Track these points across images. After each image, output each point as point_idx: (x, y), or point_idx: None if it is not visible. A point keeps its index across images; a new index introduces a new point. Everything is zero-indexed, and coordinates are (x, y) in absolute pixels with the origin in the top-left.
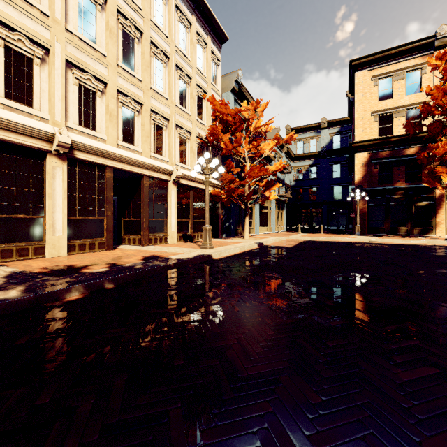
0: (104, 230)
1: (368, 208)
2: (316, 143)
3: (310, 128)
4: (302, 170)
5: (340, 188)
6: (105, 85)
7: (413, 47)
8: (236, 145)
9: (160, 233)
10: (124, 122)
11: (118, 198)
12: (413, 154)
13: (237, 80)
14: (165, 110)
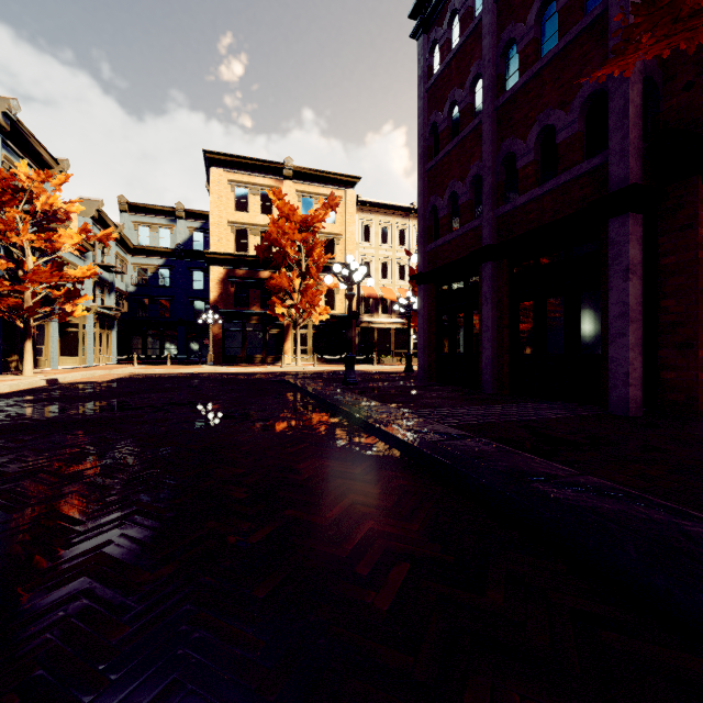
0: None
1: (225, 333)
2: (170, 236)
3: (160, 211)
4: (147, 270)
5: (203, 304)
6: None
7: (266, 166)
8: (5, 228)
9: None
10: None
11: None
12: (267, 279)
13: (9, 114)
14: None
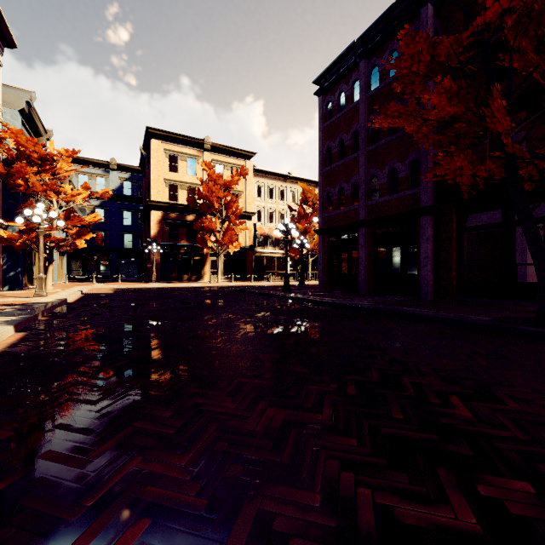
0: None
1: (162, 259)
2: (105, 183)
3: (97, 163)
4: (86, 209)
5: (131, 236)
6: None
7: (192, 141)
8: (46, 188)
9: None
10: None
11: None
12: (192, 221)
13: (30, 102)
14: None
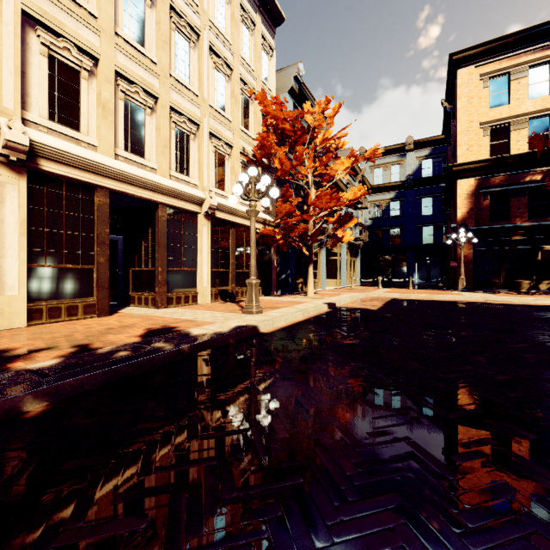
0: (93, 285)
1: (475, 254)
2: (400, 170)
3: (391, 150)
4: (380, 205)
5: (431, 228)
6: (95, 62)
7: (539, 31)
8: (296, 163)
9: (186, 289)
10: (128, 122)
11: (123, 237)
12: (540, 180)
13: (297, 77)
14: (193, 109)
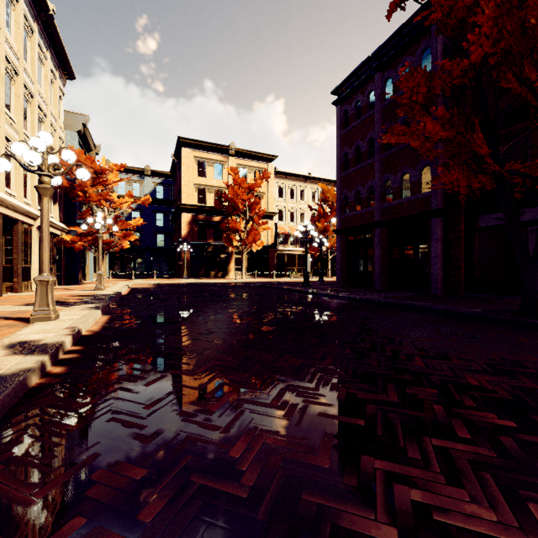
0: None
1: (191, 257)
2: (140, 188)
3: (134, 170)
4: (124, 212)
5: (163, 236)
6: None
7: (218, 147)
8: (100, 198)
9: (27, 280)
10: None
11: None
12: (218, 222)
13: (85, 124)
14: None
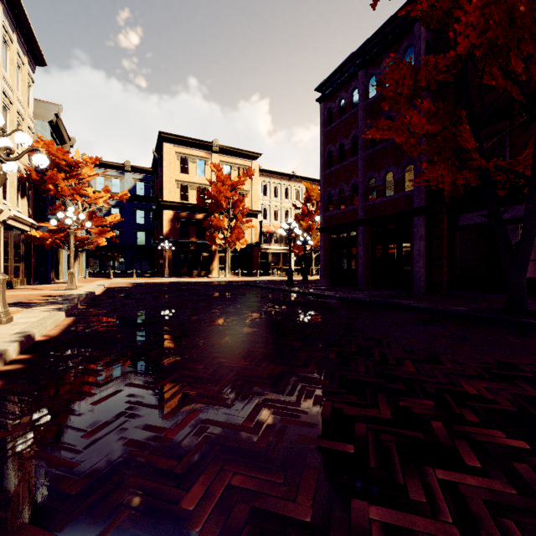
0: None
1: (173, 256)
2: (120, 184)
3: (113, 166)
4: (102, 208)
5: (144, 234)
6: None
7: (201, 143)
8: (73, 192)
9: None
10: None
11: None
12: (201, 219)
13: (58, 114)
14: None
